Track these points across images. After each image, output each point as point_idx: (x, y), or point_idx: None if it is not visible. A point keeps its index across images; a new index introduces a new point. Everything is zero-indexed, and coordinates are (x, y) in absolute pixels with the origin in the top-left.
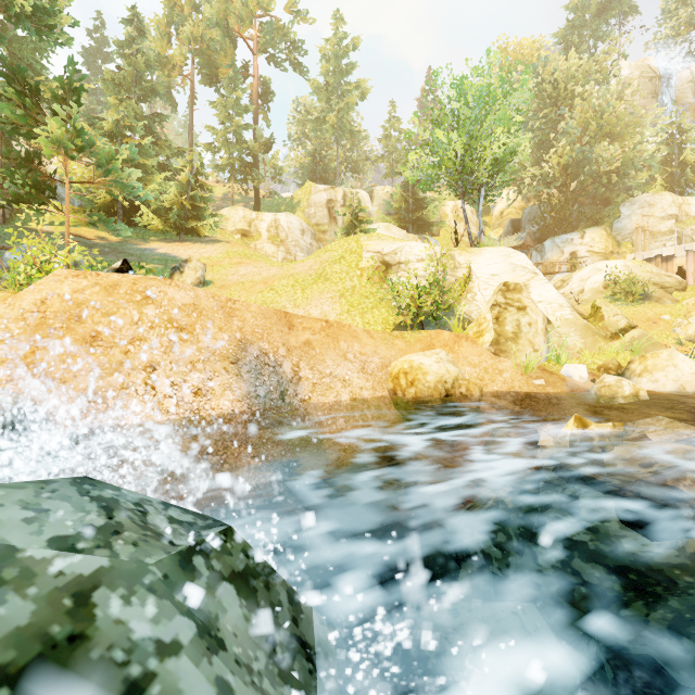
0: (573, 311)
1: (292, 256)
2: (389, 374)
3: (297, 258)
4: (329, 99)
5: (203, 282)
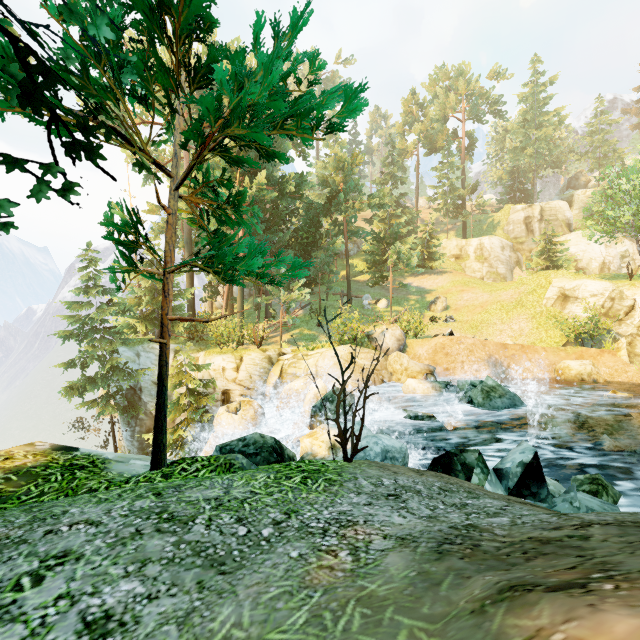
0: None
1: (494, 269)
2: (553, 368)
3: (497, 270)
4: (526, 132)
5: (446, 308)
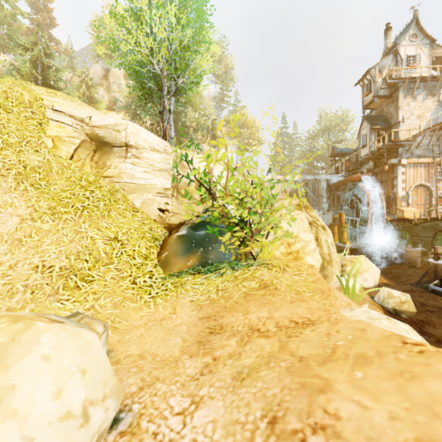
0: None
1: None
2: None
3: None
4: None
5: None
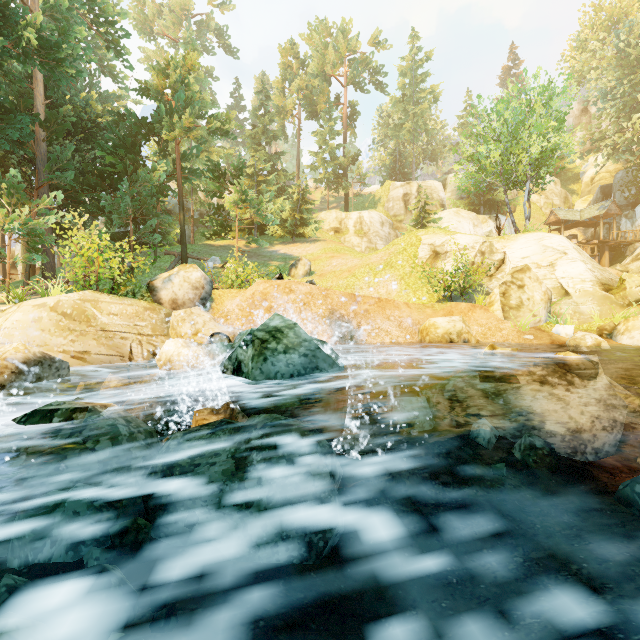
0: (595, 284)
1: (373, 245)
2: (417, 329)
3: (377, 246)
4: (405, 107)
5: (309, 273)
